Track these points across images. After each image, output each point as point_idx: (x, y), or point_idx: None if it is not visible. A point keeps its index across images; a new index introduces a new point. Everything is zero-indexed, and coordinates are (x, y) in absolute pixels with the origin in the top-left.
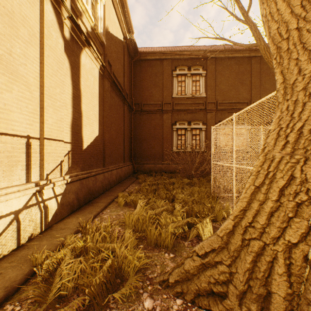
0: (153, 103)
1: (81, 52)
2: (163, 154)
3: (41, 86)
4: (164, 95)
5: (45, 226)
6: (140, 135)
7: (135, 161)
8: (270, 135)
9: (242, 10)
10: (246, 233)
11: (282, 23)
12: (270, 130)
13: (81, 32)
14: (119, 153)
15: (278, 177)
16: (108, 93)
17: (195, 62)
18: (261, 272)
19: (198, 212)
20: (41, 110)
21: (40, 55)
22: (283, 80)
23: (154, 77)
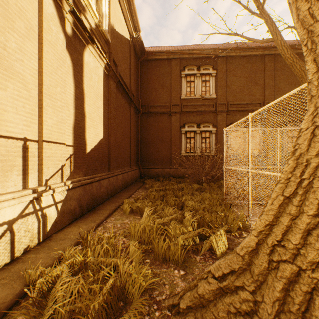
0: (161, 105)
1: (85, 49)
2: (171, 158)
3: (39, 84)
4: (173, 96)
5: (43, 236)
6: (147, 138)
7: (142, 165)
8: (302, 135)
9: (257, 2)
10: (273, 253)
11: (314, 2)
12: (301, 129)
13: (84, 28)
14: (125, 157)
15: (315, 186)
16: (113, 93)
17: (205, 62)
18: (295, 305)
19: (210, 221)
20: (40, 110)
21: (39, 50)
22: (317, 70)
23: (162, 77)
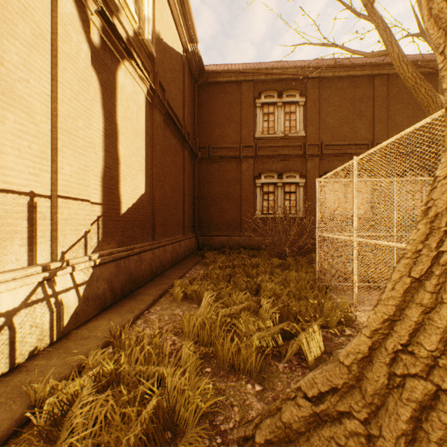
0: (227, 147)
1: (118, 67)
2: (241, 221)
3: (53, 115)
4: (243, 134)
5: (58, 334)
6: (207, 194)
7: (200, 231)
8: (438, 186)
9: None
10: (396, 362)
11: None
12: (437, 178)
13: (117, 37)
14: (176, 220)
15: None
16: (159, 130)
17: (289, 85)
18: (431, 443)
19: (298, 312)
20: (53, 152)
21: (52, 67)
22: None
23: (228, 107)
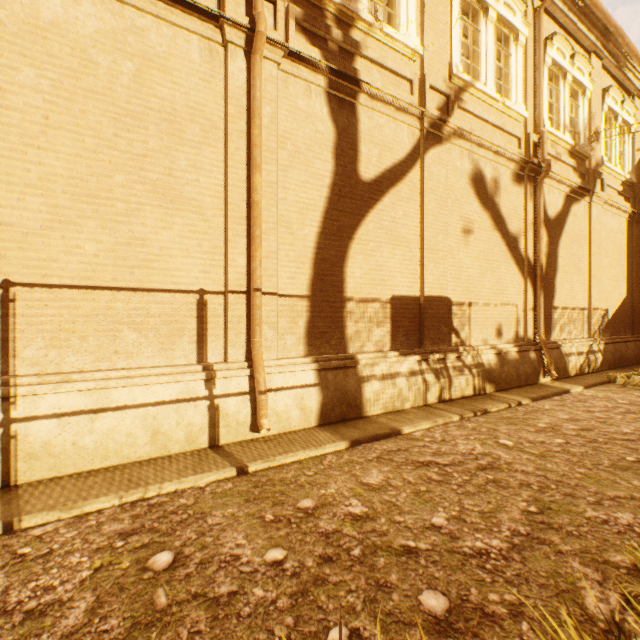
0: None
1: (610, 218)
2: None
3: (587, 271)
4: None
5: (596, 369)
6: None
7: None
8: None
9: None
10: None
11: None
12: None
13: (611, 202)
14: None
15: None
16: (637, 239)
17: None
18: None
19: None
20: (588, 288)
21: (587, 248)
22: None
23: None
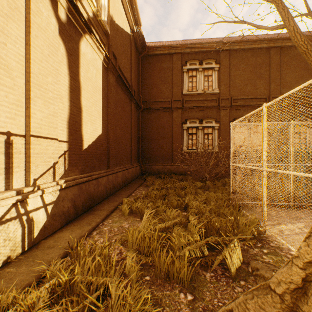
0: (162, 101)
1: (81, 39)
2: (172, 154)
3: (26, 72)
4: (174, 91)
5: (29, 244)
6: (148, 135)
7: (143, 161)
8: None
9: None
10: None
11: None
12: None
13: (80, 16)
14: (125, 153)
15: None
16: (112, 87)
17: (207, 56)
18: None
19: (219, 227)
20: (27, 101)
21: (26, 34)
22: None
23: (163, 72)
